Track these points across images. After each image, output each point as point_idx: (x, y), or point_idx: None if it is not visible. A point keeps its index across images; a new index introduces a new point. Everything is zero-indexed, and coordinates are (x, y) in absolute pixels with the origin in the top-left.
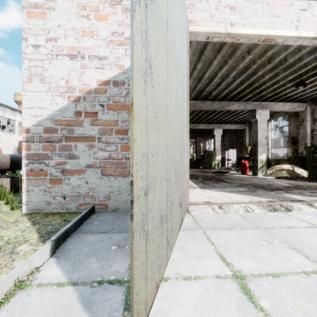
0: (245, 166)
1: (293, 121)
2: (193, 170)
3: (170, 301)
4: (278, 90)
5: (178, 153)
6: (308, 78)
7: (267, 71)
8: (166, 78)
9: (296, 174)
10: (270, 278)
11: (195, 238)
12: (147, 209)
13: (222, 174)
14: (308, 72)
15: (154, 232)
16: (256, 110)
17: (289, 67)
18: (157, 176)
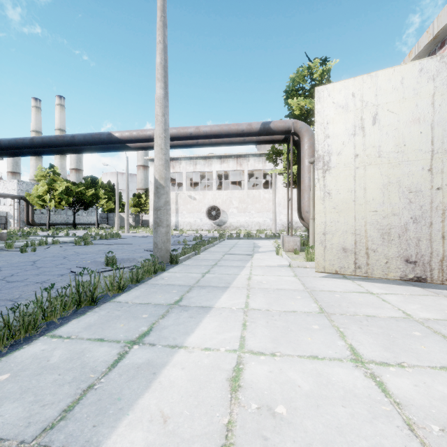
0: None
1: None
2: None
3: (341, 282)
4: None
5: (394, 219)
6: None
7: None
8: (353, 184)
9: None
10: (379, 299)
11: (413, 291)
12: (325, 239)
13: None
14: None
15: (332, 249)
16: None
17: None
18: (337, 230)
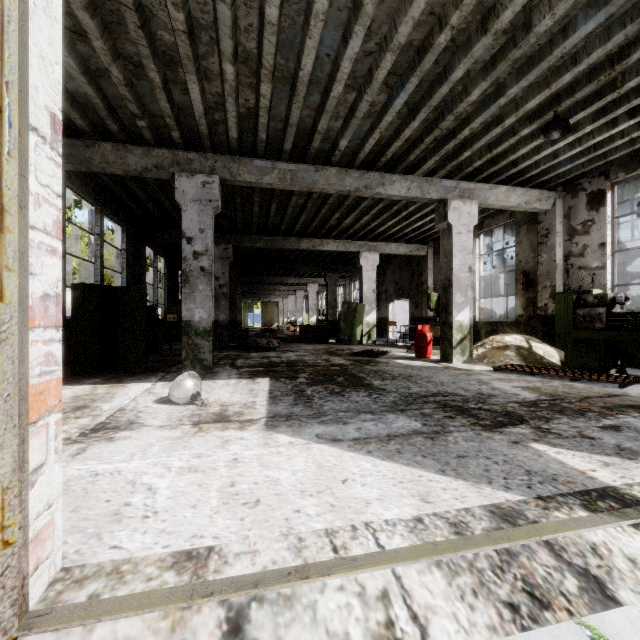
0: (425, 339)
1: (526, 235)
2: (310, 347)
3: None
4: (500, 149)
5: None
6: (571, 111)
7: (476, 72)
8: None
9: (538, 358)
10: None
11: None
12: None
13: (370, 360)
14: (576, 89)
15: None
16: (449, 201)
17: (534, 60)
18: None
